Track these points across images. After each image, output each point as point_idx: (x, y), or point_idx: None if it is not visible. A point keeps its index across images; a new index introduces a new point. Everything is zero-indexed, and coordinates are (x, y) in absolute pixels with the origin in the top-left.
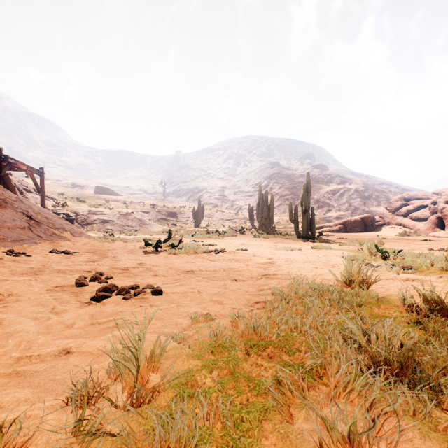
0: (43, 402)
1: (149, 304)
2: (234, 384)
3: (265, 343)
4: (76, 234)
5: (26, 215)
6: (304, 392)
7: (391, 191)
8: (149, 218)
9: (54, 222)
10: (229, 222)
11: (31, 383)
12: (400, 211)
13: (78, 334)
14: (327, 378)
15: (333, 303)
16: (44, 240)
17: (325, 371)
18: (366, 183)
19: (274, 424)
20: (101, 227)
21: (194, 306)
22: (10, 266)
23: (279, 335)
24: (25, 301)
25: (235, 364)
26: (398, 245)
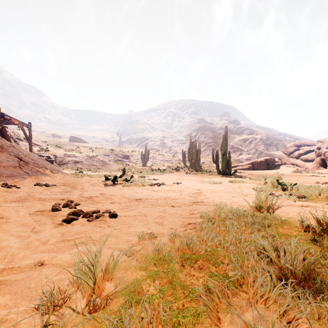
0: (18, 307)
1: (107, 225)
2: (172, 291)
3: (196, 257)
4: (54, 171)
5: (17, 157)
6: (228, 298)
7: (286, 140)
8: (109, 159)
9: (38, 162)
10: (167, 162)
11: (11, 291)
12: (293, 154)
13: (50, 249)
14: (246, 286)
15: (247, 224)
16: (30, 176)
17: (244, 280)
18: (268, 134)
19: (205, 327)
20: (73, 166)
21: (141, 226)
22: (3, 195)
23: (207, 250)
24: (12, 222)
25: (173, 274)
26: (293, 179)
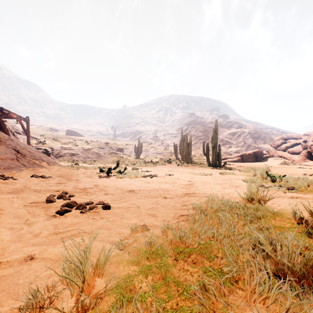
0: (4, 305)
1: (100, 217)
2: (165, 288)
3: (190, 250)
4: (51, 163)
5: (14, 150)
6: (224, 296)
7: (274, 133)
8: (104, 152)
9: (35, 155)
10: (160, 155)
11: None
12: (280, 147)
13: (42, 242)
14: (242, 282)
15: (240, 216)
16: (27, 168)
17: (239, 276)
18: (256, 128)
19: None
20: (69, 158)
21: (134, 218)
22: (0, 187)
23: (200, 243)
24: (6, 214)
25: (166, 269)
26: (281, 171)
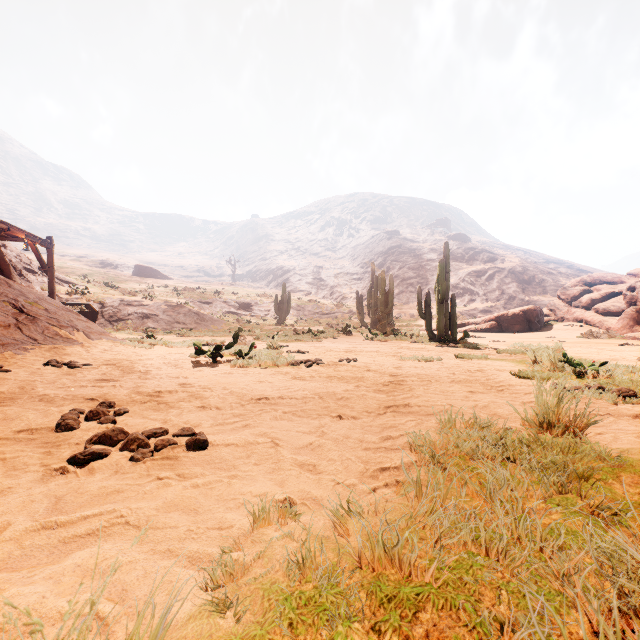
0: None
1: (176, 474)
2: None
3: (415, 593)
4: (94, 335)
5: (13, 306)
6: None
7: (562, 272)
8: (211, 311)
9: (59, 317)
10: (327, 317)
11: None
12: (579, 301)
13: (1, 559)
14: None
15: (531, 472)
16: (40, 345)
17: None
18: (525, 261)
19: None
20: (138, 324)
21: (263, 477)
22: None
23: (443, 566)
24: None
25: None
26: (587, 352)
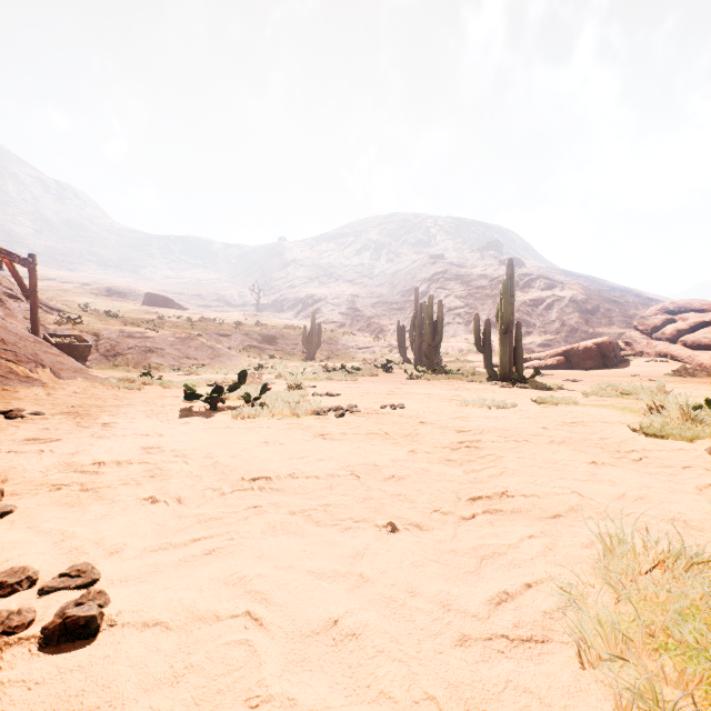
0: None
1: None
2: None
3: None
4: (65, 372)
5: None
6: None
7: (629, 301)
8: (229, 344)
9: (18, 349)
10: (363, 352)
11: None
12: (662, 333)
13: None
14: None
15: None
16: None
17: None
18: (588, 289)
19: None
20: (140, 359)
21: None
22: None
23: None
24: None
25: None
26: (700, 395)
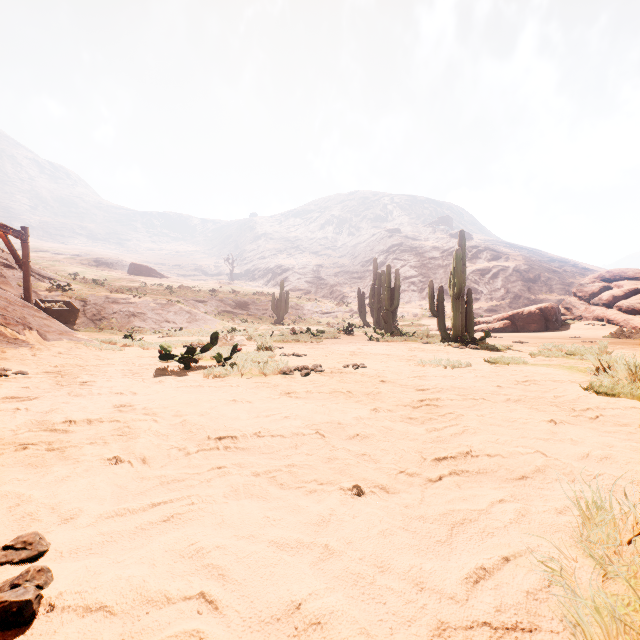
0: None
1: None
2: None
3: None
4: (51, 334)
5: None
6: None
7: (567, 271)
8: (206, 310)
9: (8, 313)
10: (327, 316)
11: None
12: (599, 299)
13: None
14: None
15: None
16: None
17: None
18: (530, 260)
19: None
20: (123, 323)
21: None
22: None
23: None
24: None
25: None
26: (639, 355)
